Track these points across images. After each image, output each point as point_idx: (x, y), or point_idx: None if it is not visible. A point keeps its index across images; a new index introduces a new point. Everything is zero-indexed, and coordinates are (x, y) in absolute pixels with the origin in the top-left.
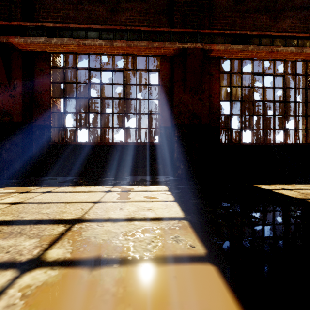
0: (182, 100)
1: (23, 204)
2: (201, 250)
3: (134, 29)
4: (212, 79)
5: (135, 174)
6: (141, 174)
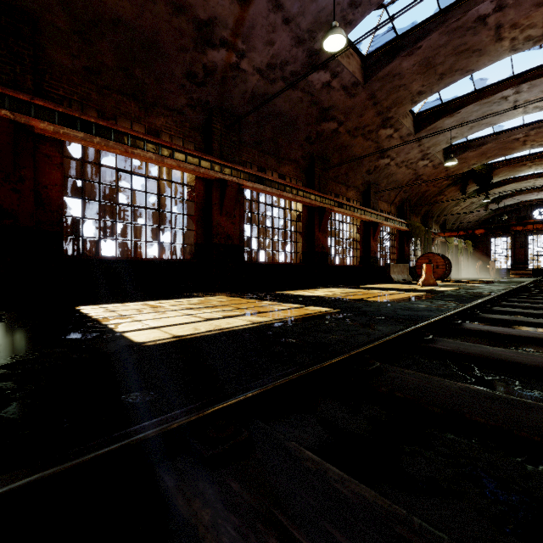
0: None
1: None
2: None
3: None
4: (50, 164)
5: None
6: None
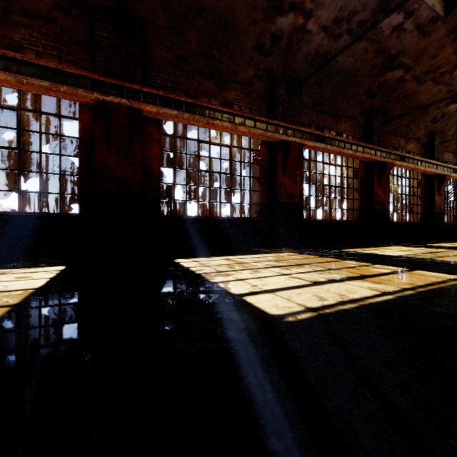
0: (107, 162)
1: None
2: (14, 303)
3: (28, 61)
4: (152, 141)
5: (39, 255)
6: (48, 255)
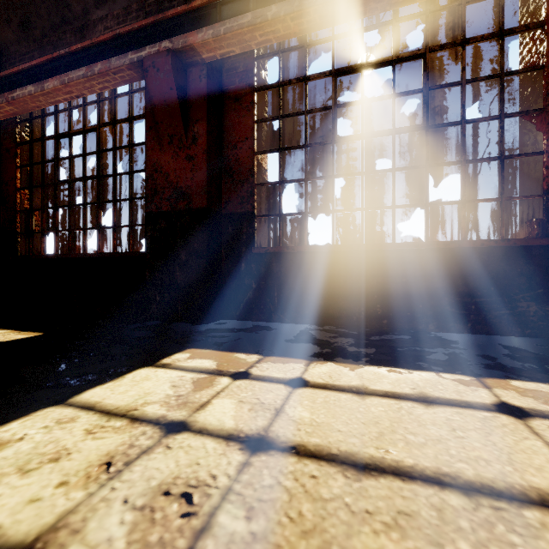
0: None
1: (284, 454)
2: None
3: None
4: None
5: (462, 326)
6: (479, 327)
